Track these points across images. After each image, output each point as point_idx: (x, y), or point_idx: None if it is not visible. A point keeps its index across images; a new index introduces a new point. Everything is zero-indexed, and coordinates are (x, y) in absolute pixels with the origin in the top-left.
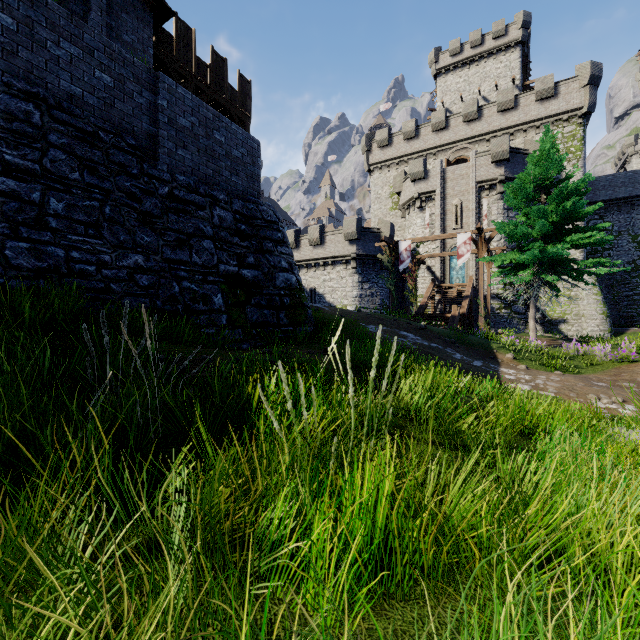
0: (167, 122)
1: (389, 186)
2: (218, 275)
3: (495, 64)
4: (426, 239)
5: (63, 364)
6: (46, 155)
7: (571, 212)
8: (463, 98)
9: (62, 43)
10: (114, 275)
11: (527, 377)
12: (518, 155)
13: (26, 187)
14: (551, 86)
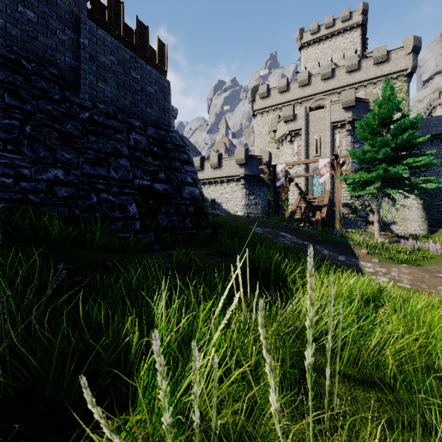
0: (88, 58)
1: (268, 126)
2: (133, 188)
3: (343, 40)
4: (296, 163)
5: None
6: None
7: (406, 142)
8: (320, 64)
9: None
10: (32, 187)
11: (383, 270)
12: (361, 103)
13: None
14: (385, 54)
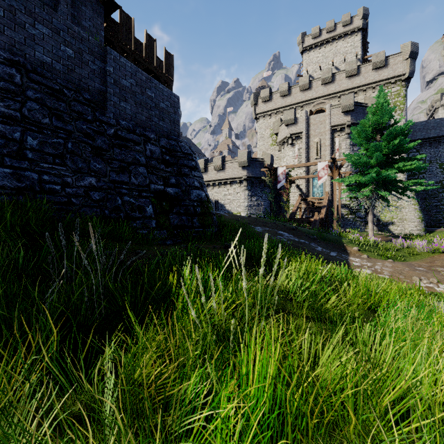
0: (113, 83)
1: (270, 129)
2: (149, 192)
3: (344, 44)
4: (296, 166)
5: (34, 258)
6: (25, 106)
7: (398, 147)
8: (321, 68)
9: (37, 25)
10: (74, 192)
11: (368, 264)
12: (360, 107)
13: (10, 129)
14: (383, 59)
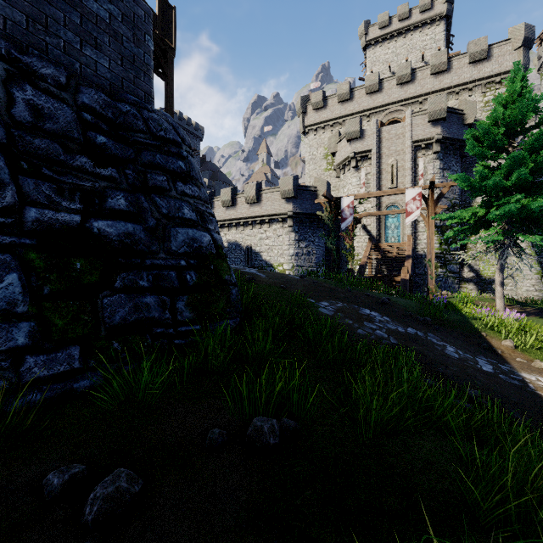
0: None
1: (324, 147)
2: (20, 230)
3: (421, 36)
4: (370, 195)
5: None
6: None
7: None
8: (391, 68)
9: None
10: None
11: None
12: (454, 115)
13: None
14: (485, 48)
